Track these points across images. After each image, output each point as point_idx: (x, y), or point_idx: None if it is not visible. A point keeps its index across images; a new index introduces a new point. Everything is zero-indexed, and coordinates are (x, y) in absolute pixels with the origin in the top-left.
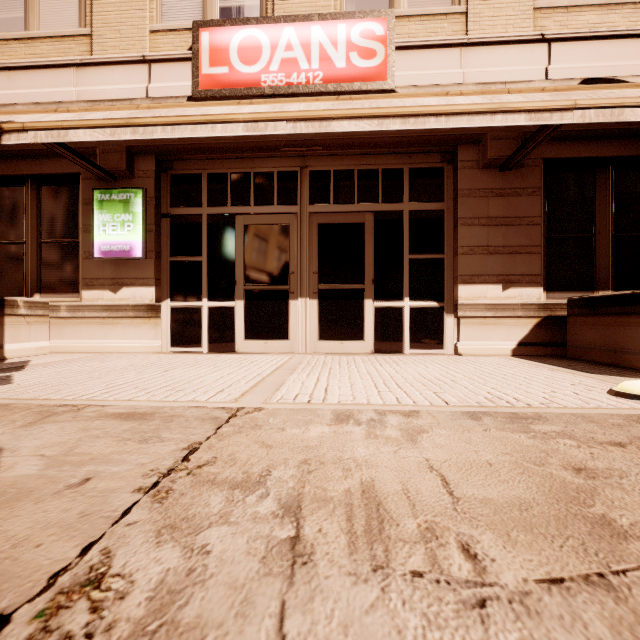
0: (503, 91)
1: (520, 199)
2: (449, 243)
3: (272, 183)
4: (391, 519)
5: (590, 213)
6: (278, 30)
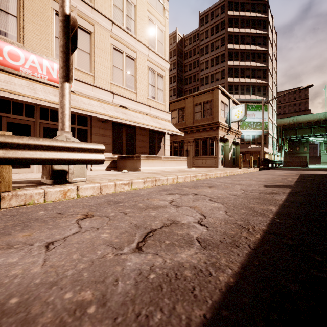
0: (103, 102)
1: (107, 130)
2: (89, 139)
3: (22, 107)
4: (100, 177)
5: (122, 136)
6: (28, 54)
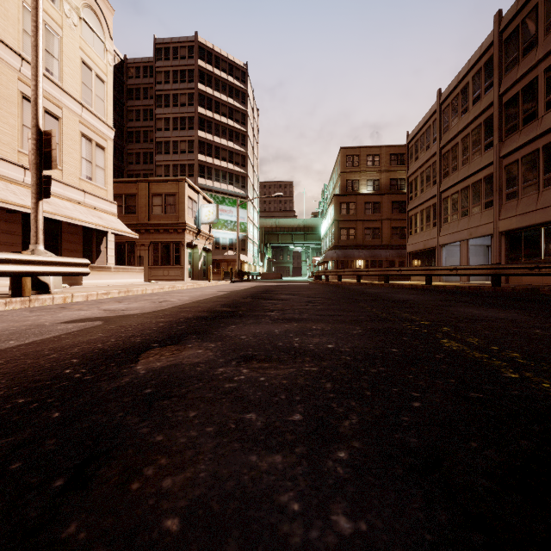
0: (9, 182)
1: (14, 225)
2: None
3: None
4: None
5: None
6: None
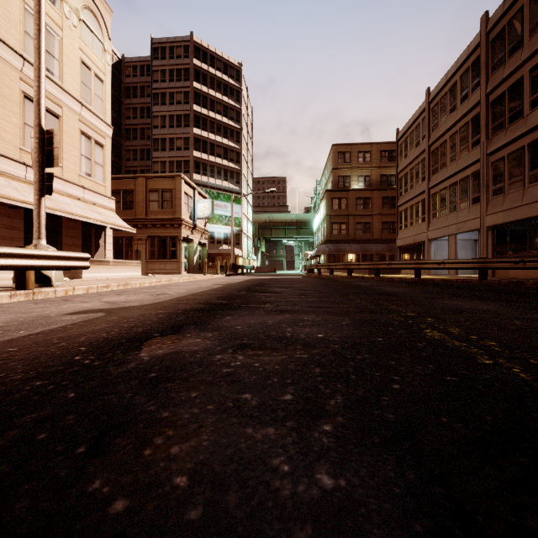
0: (11, 178)
1: (16, 220)
2: None
3: None
4: None
5: None
6: None
